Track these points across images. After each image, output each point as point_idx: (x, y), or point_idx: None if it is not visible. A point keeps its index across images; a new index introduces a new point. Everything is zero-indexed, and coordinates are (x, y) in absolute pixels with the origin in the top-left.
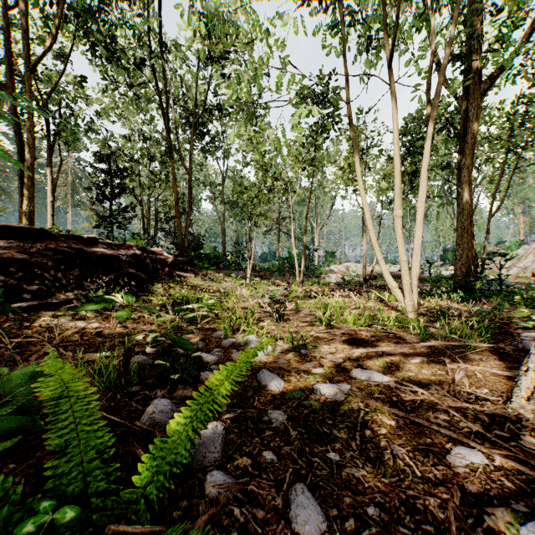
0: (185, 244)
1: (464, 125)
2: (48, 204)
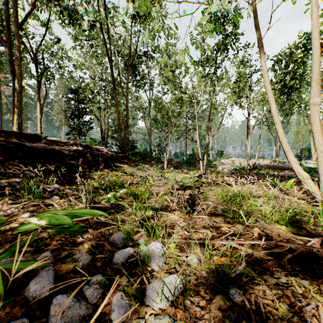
0: (124, 145)
1: None
2: (38, 120)
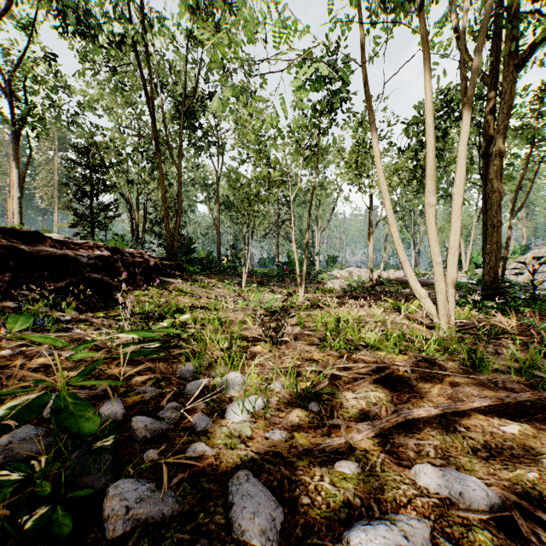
0: (174, 247)
1: (490, 108)
2: (16, 200)
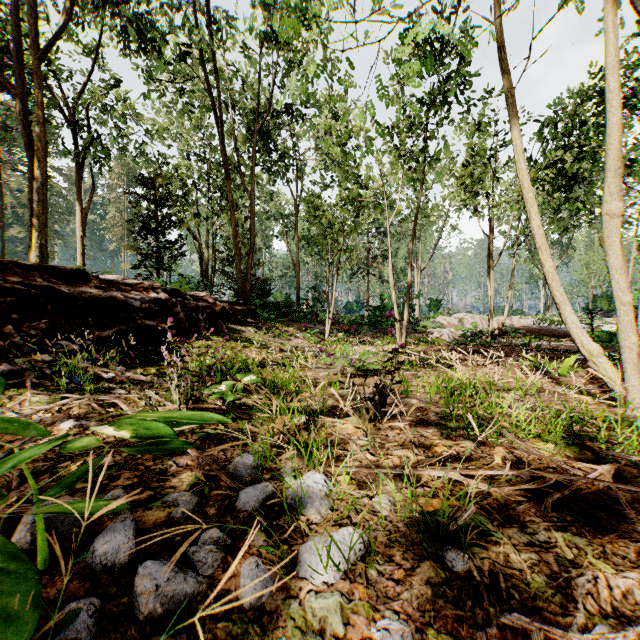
0: (246, 289)
1: None
2: (78, 240)
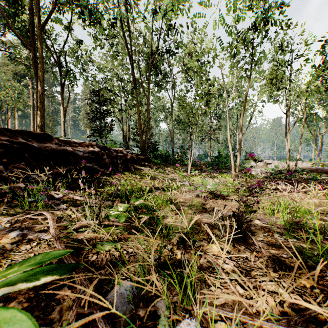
0: (145, 147)
1: None
2: (62, 123)
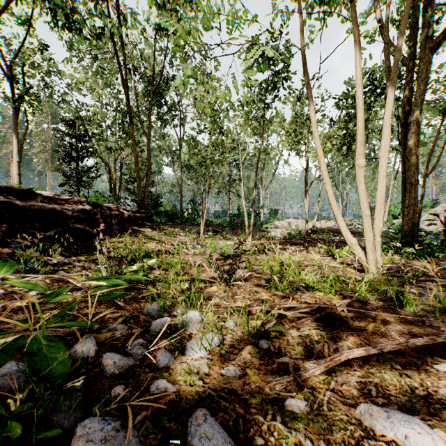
0: (144, 202)
1: (408, 85)
2: (16, 164)
